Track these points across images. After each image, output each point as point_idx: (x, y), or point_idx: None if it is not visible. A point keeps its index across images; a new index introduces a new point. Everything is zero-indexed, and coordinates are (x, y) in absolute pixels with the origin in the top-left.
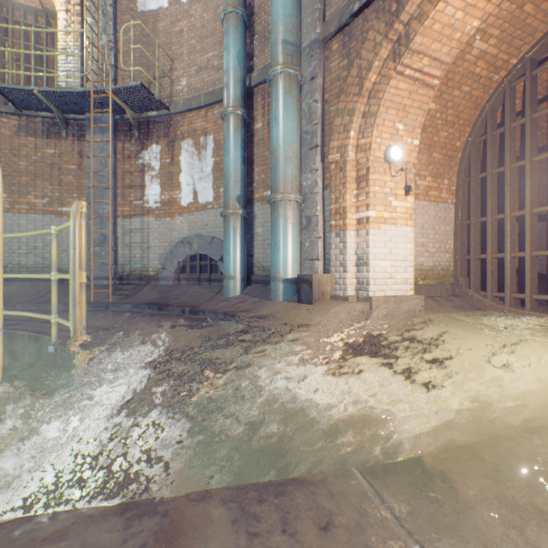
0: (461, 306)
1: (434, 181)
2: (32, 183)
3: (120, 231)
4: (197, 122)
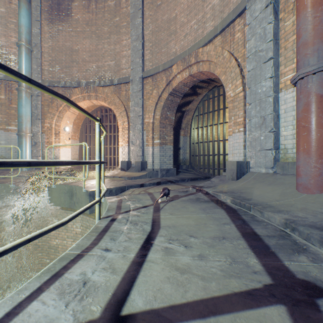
0: (81, 170)
1: (74, 134)
2: None
3: None
4: None
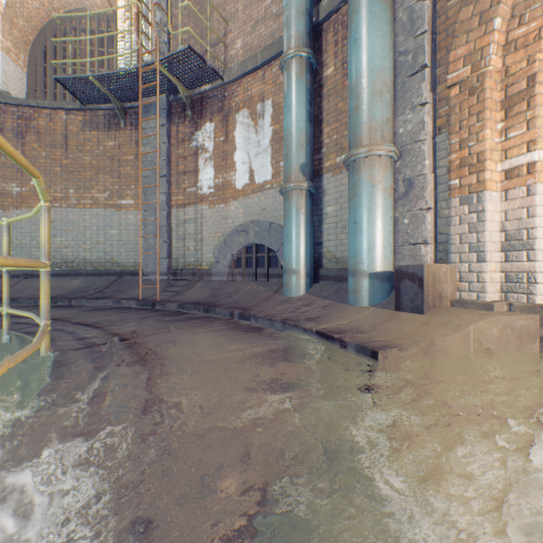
0: None
1: None
2: (95, 178)
3: (174, 222)
4: (253, 87)
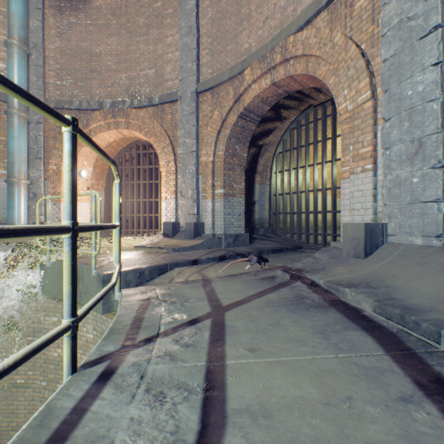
0: (108, 235)
1: (97, 181)
2: None
3: None
4: None
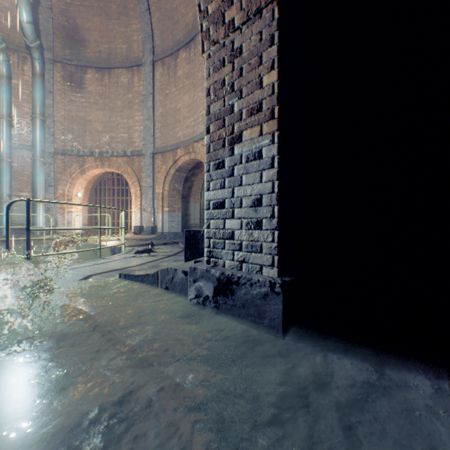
0: (92, 235)
1: (84, 198)
2: None
3: None
4: None
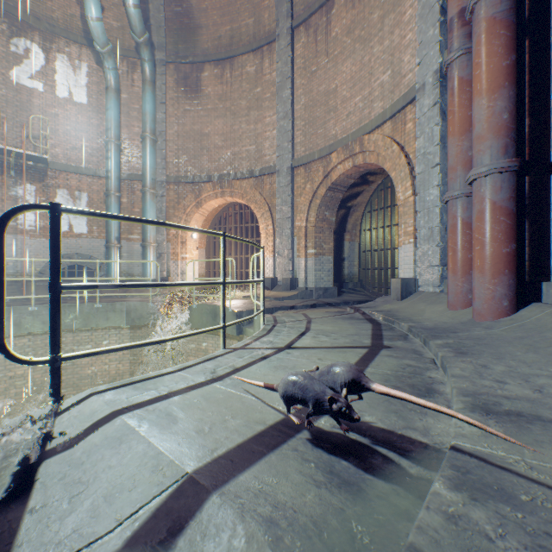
0: (209, 289)
1: (200, 240)
2: None
3: None
4: (73, 180)
